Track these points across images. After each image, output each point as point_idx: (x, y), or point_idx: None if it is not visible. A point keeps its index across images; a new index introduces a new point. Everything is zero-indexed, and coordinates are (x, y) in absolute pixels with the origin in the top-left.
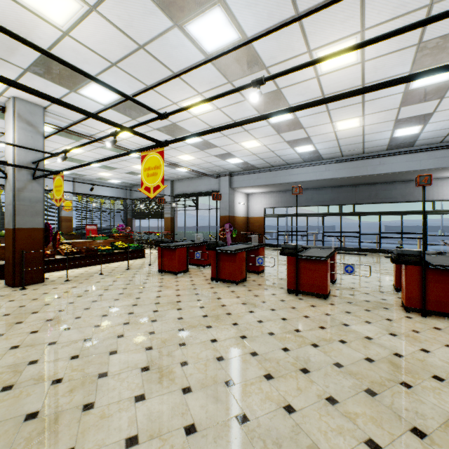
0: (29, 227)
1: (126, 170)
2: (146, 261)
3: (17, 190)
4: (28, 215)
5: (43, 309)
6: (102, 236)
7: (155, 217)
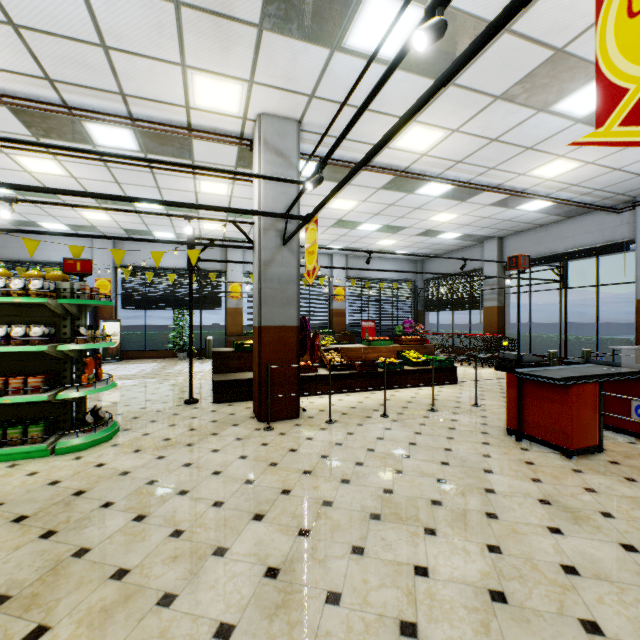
0: (278, 325)
1: (418, 228)
2: (463, 393)
3: (263, 264)
4: (276, 304)
5: (274, 506)
6: (382, 339)
7: (464, 306)
